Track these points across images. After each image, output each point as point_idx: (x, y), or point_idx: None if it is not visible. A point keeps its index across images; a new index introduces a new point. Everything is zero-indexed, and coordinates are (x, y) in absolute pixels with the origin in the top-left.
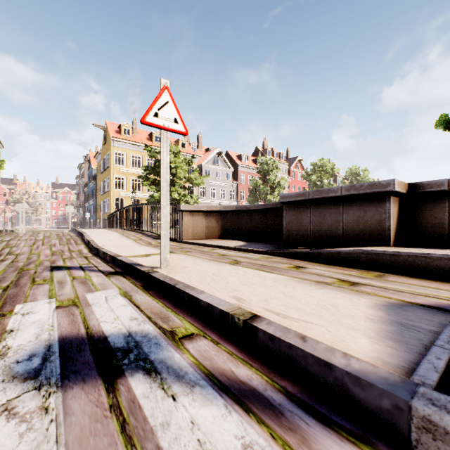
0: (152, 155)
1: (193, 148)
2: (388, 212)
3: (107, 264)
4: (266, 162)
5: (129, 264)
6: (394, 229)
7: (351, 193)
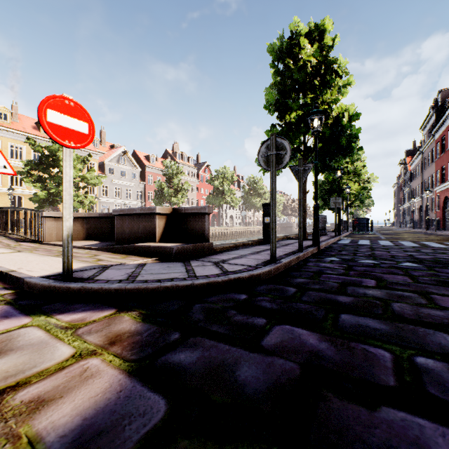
0: (36, 149)
1: (94, 143)
2: (156, 224)
3: None
4: (171, 166)
5: None
6: (160, 233)
7: (142, 212)
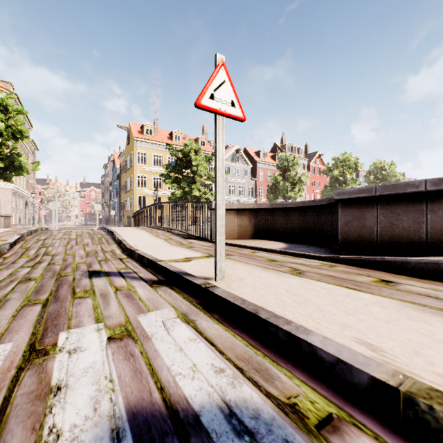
0: (173, 153)
1: (211, 146)
2: None
3: (146, 269)
4: (286, 158)
5: (176, 272)
6: None
7: (441, 188)
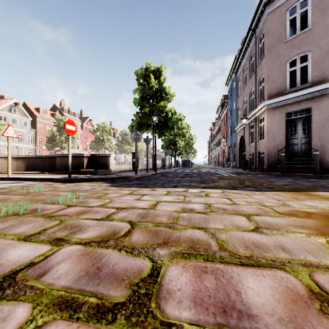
0: None
1: None
2: (84, 161)
3: None
4: (62, 120)
5: None
6: (86, 165)
7: (75, 156)
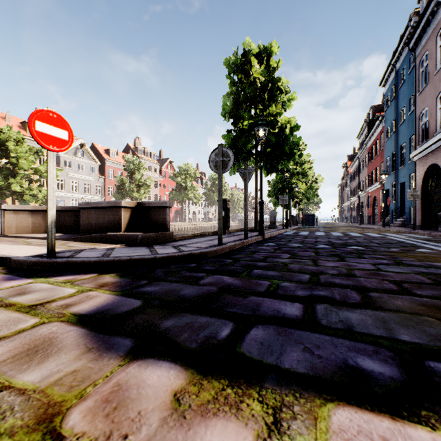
0: None
1: None
2: (121, 216)
3: None
4: (133, 161)
5: None
6: (126, 224)
7: (108, 205)
